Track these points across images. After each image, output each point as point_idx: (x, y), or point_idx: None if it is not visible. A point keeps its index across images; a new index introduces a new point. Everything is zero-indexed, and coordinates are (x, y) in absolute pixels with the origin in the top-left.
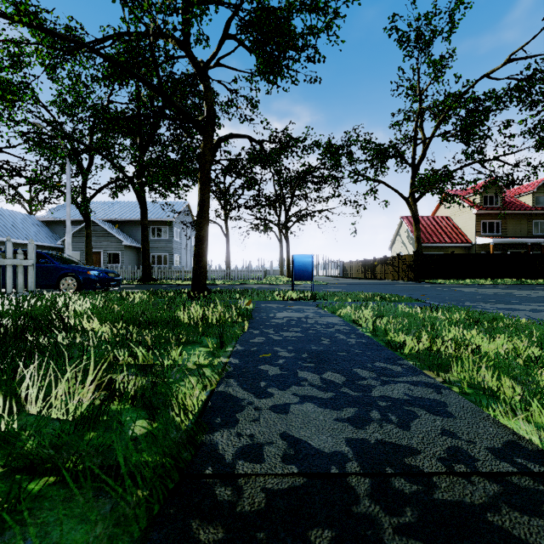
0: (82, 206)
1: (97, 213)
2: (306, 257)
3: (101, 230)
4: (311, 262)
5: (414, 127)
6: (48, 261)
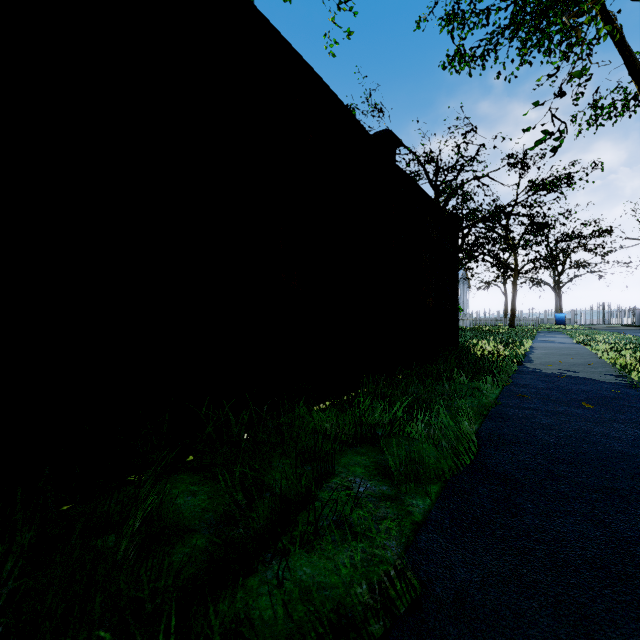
0: None
1: None
2: (562, 315)
3: None
4: (564, 317)
5: None
6: None
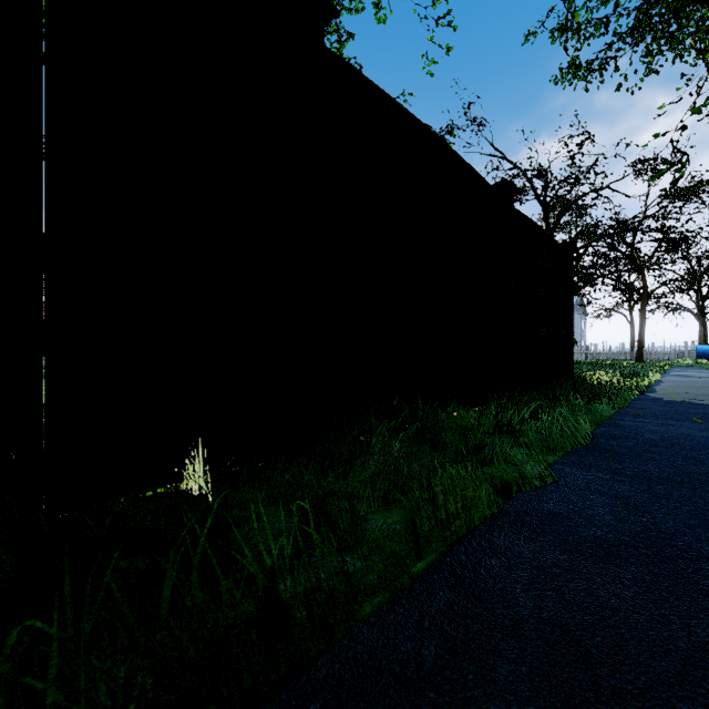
0: None
1: None
2: (705, 347)
3: None
4: (708, 349)
5: None
6: None
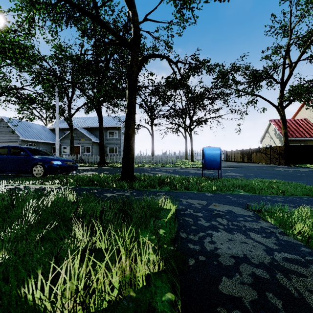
0: (66, 119)
1: (79, 124)
2: (215, 150)
3: (80, 133)
4: (219, 153)
5: (280, 57)
6: (26, 154)
